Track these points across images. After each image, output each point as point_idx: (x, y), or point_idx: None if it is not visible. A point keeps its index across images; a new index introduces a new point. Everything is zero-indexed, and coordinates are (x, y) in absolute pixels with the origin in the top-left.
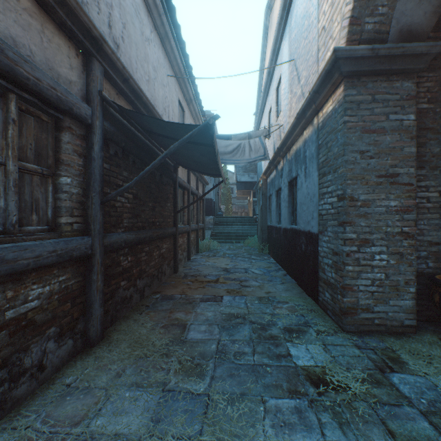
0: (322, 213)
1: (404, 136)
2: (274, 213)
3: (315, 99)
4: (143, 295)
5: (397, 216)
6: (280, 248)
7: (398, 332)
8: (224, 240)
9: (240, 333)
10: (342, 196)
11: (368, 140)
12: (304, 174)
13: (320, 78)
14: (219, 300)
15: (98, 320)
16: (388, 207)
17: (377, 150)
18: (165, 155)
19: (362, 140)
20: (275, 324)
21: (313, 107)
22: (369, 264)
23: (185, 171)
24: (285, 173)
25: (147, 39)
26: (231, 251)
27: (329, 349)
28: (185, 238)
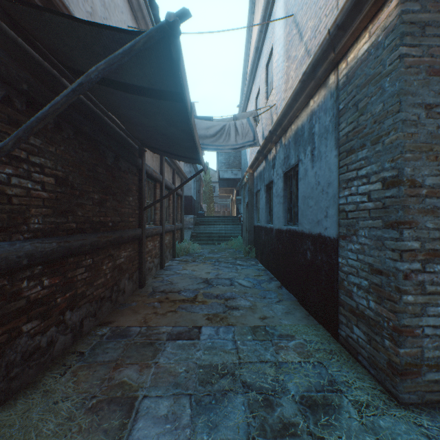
0: (347, 209)
1: None
2: (263, 211)
3: (336, 42)
4: (80, 332)
5: None
6: (272, 253)
7: None
8: (206, 242)
9: (228, 418)
10: (396, 179)
11: (438, 86)
12: (311, 158)
13: None
14: (195, 335)
15: None
16: None
17: None
18: (77, 85)
19: (428, 87)
20: (286, 390)
21: (330, 56)
22: None
23: (157, 160)
24: (279, 162)
25: None
26: (213, 254)
27: None
28: (157, 242)
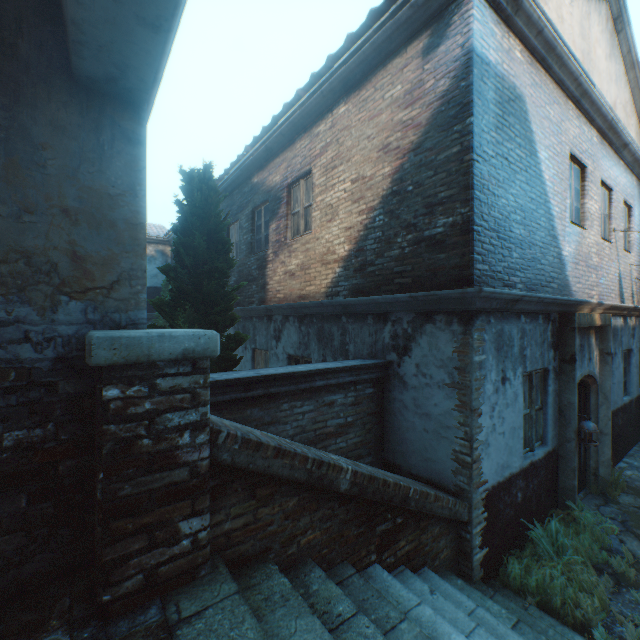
0: None
1: None
2: (621, 385)
3: None
4: None
5: None
6: (632, 425)
7: None
8: None
9: None
10: None
11: None
12: None
13: None
14: None
15: None
16: None
17: None
18: None
19: None
20: None
21: None
22: None
23: None
24: (637, 337)
25: None
26: None
27: None
28: None
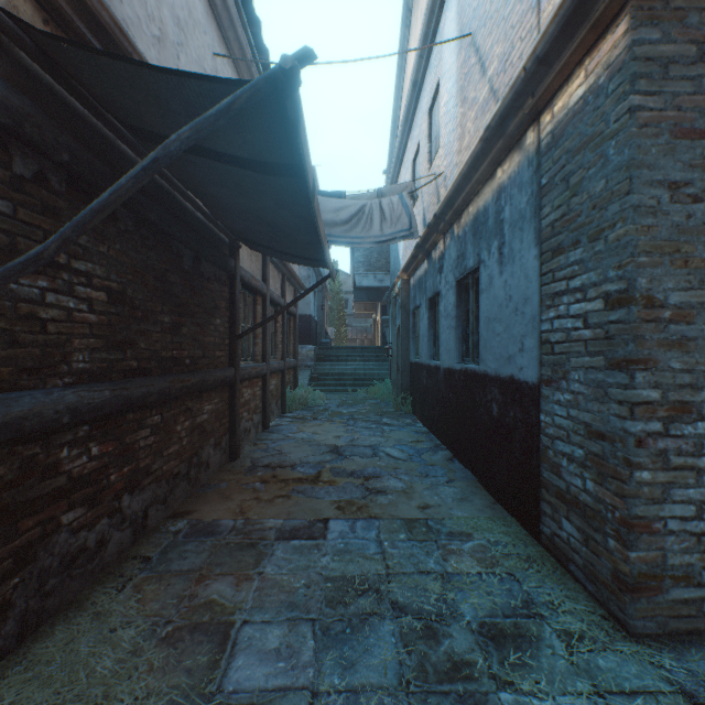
0: (553, 340)
1: None
2: (425, 340)
3: (535, 82)
4: (144, 527)
5: None
6: (438, 406)
7: None
8: (334, 388)
9: (370, 654)
10: (625, 296)
11: (688, 155)
12: (499, 258)
13: (559, 15)
14: (319, 532)
15: None
16: None
17: None
18: (150, 162)
19: (673, 156)
20: (457, 614)
21: (527, 103)
22: (692, 466)
23: (258, 260)
24: (449, 264)
25: None
26: (345, 408)
27: None
28: (258, 388)
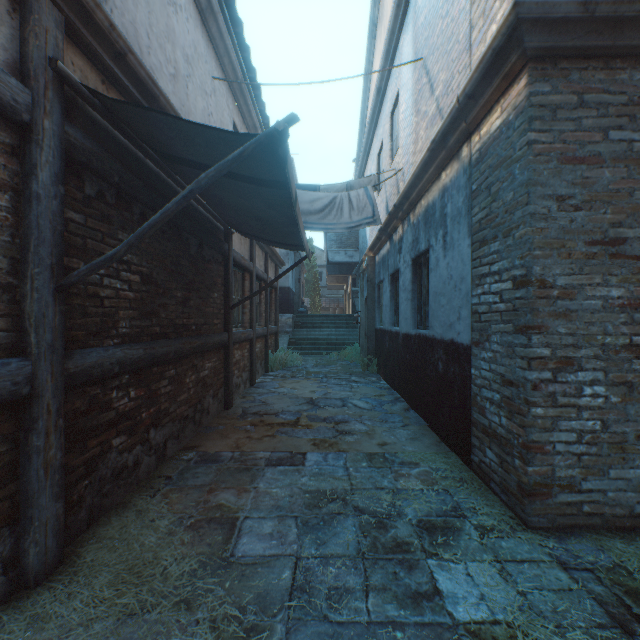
0: (480, 311)
1: (636, 169)
2: (387, 309)
3: (467, 111)
4: (164, 455)
5: (622, 316)
6: (398, 365)
7: (625, 527)
8: (309, 351)
9: (337, 537)
10: (525, 279)
11: (571, 176)
12: (443, 245)
13: (480, 67)
14: (299, 461)
15: (48, 529)
16: (607, 300)
17: (587, 195)
18: (188, 193)
19: (560, 177)
20: (402, 514)
21: (462, 126)
22: (574, 404)
23: (246, 242)
24: (407, 246)
25: (171, 2)
26: (319, 368)
27: (511, 574)
28: (246, 350)
